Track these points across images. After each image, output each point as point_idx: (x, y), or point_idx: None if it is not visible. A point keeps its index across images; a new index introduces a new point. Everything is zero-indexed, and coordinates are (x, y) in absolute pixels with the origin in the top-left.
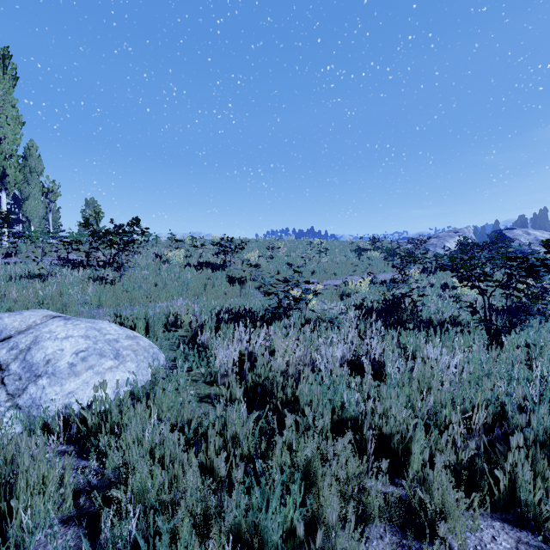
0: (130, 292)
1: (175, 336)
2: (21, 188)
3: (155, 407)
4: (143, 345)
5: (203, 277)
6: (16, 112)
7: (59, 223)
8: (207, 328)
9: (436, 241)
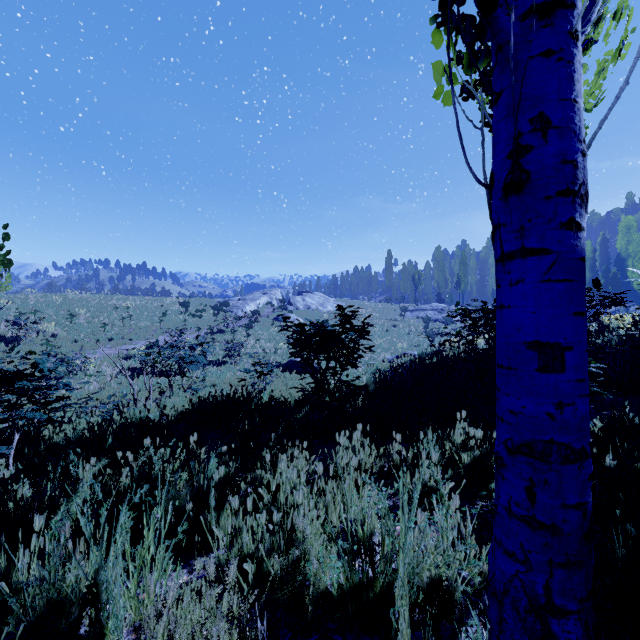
0: None
1: None
2: None
3: None
4: None
5: None
6: None
7: None
8: None
9: (241, 303)
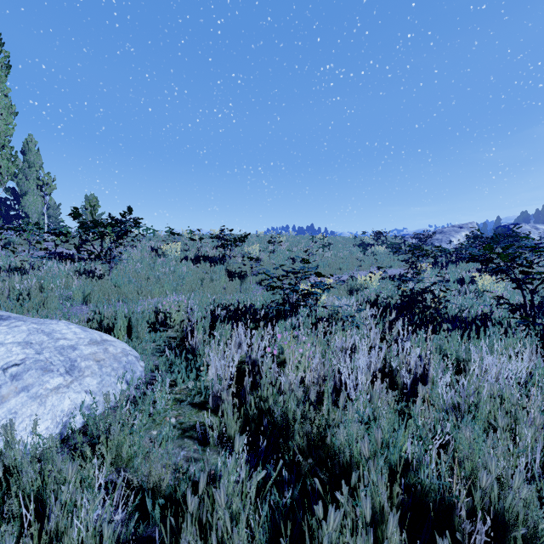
0: (119, 287)
1: (163, 337)
2: (20, 183)
3: (109, 454)
4: (114, 353)
5: (200, 271)
6: (9, 101)
7: (60, 219)
8: (200, 329)
9: (441, 236)
